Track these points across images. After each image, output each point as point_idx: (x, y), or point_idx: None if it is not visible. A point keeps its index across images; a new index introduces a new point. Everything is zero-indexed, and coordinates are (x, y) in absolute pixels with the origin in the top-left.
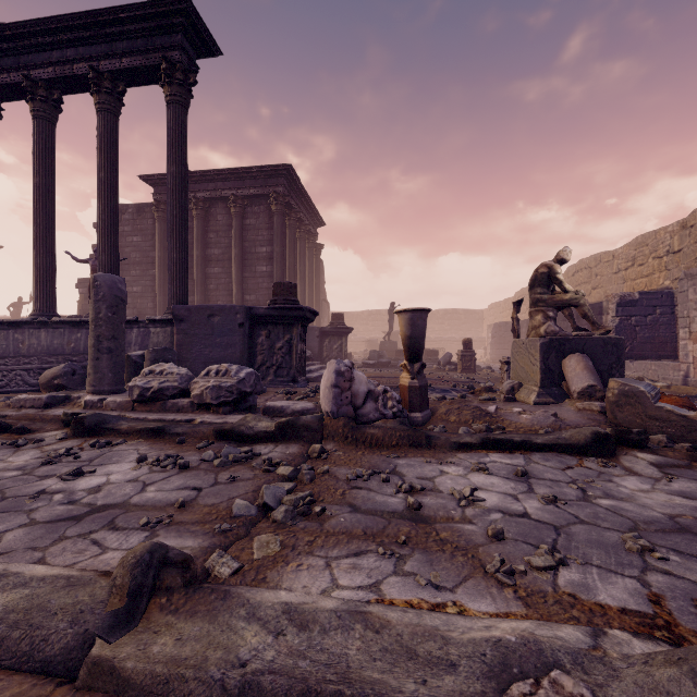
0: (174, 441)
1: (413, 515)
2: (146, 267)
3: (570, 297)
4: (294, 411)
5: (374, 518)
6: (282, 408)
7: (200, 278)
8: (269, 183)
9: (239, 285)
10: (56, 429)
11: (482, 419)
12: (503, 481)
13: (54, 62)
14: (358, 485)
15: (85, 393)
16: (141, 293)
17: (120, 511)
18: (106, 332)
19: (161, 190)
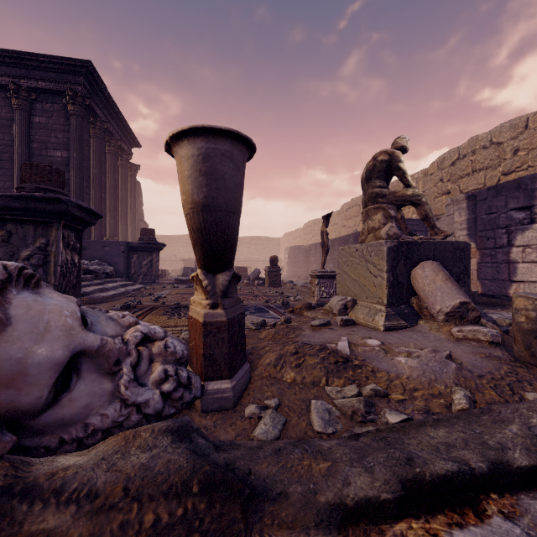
0: None
1: None
2: None
3: (412, 193)
4: None
5: None
6: None
7: None
8: (64, 79)
9: None
10: None
11: (342, 375)
12: None
13: None
14: None
15: None
16: None
17: None
18: None
19: None
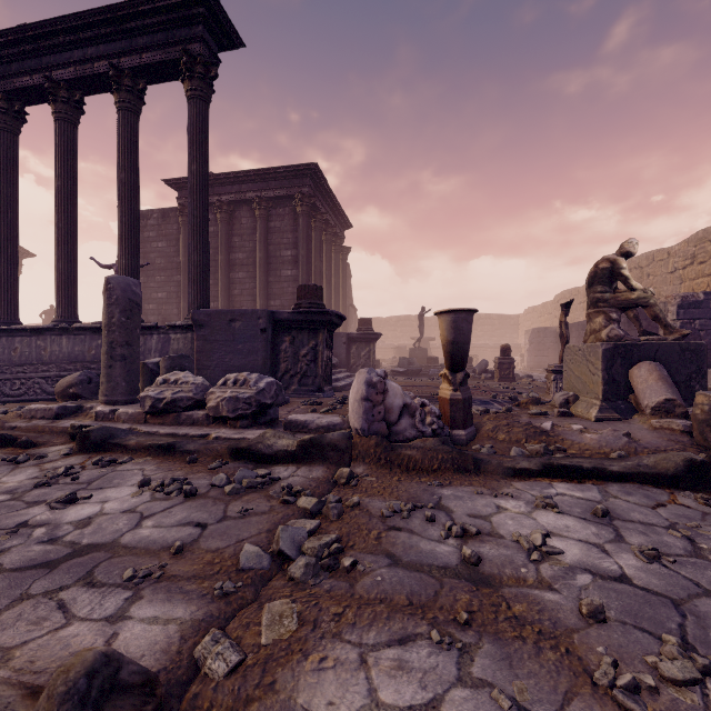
0: (185, 460)
1: (470, 573)
2: (171, 273)
3: (637, 296)
4: (319, 426)
5: (420, 578)
6: (305, 423)
7: (225, 283)
8: (294, 184)
9: (263, 290)
10: (62, 443)
11: (538, 439)
12: (580, 524)
13: (76, 62)
14: (396, 524)
15: (98, 403)
16: (165, 299)
17: (105, 555)
18: (119, 338)
19: (186, 194)
